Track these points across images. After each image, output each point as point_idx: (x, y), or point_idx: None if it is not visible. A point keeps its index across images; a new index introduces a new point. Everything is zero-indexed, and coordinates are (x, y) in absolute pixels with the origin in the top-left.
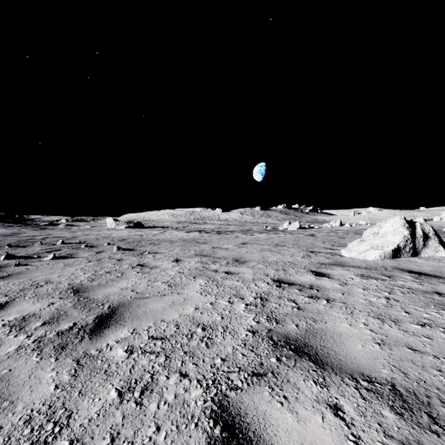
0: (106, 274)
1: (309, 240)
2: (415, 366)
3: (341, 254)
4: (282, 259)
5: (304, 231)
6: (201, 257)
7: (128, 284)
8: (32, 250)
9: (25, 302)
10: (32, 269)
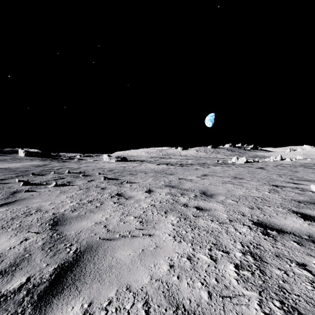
0: (88, 203)
1: (262, 173)
2: None
3: (311, 189)
4: (249, 194)
5: (251, 164)
6: (170, 188)
7: (103, 217)
8: (45, 178)
9: (4, 236)
10: (35, 195)
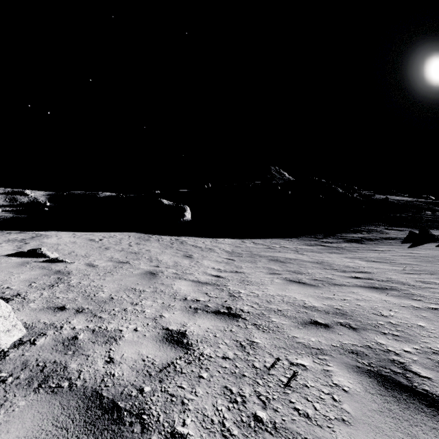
0: None
1: None
2: None
3: None
4: None
5: None
6: None
7: None
8: None
9: None
10: None
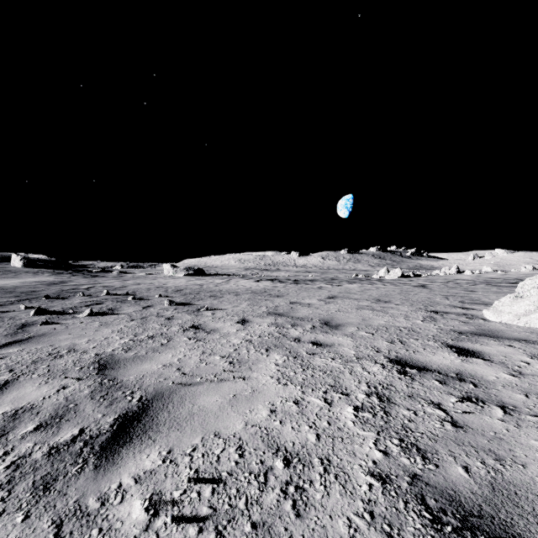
0: (148, 339)
1: (422, 293)
2: None
3: (483, 316)
4: (394, 323)
5: (409, 280)
6: (275, 317)
7: (174, 358)
8: (70, 303)
9: (29, 384)
10: (60, 329)
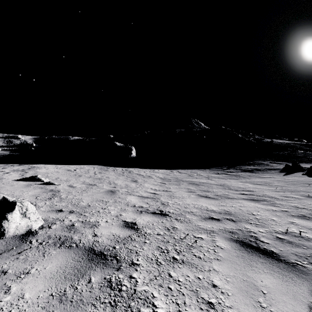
0: None
1: None
2: (29, 258)
3: None
4: None
5: None
6: None
7: None
8: None
9: None
10: None
